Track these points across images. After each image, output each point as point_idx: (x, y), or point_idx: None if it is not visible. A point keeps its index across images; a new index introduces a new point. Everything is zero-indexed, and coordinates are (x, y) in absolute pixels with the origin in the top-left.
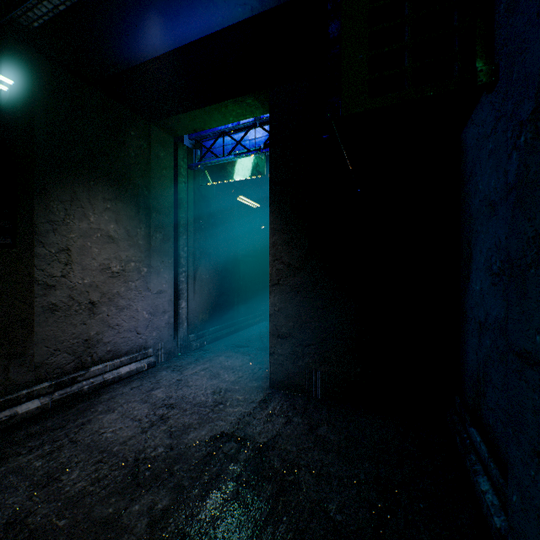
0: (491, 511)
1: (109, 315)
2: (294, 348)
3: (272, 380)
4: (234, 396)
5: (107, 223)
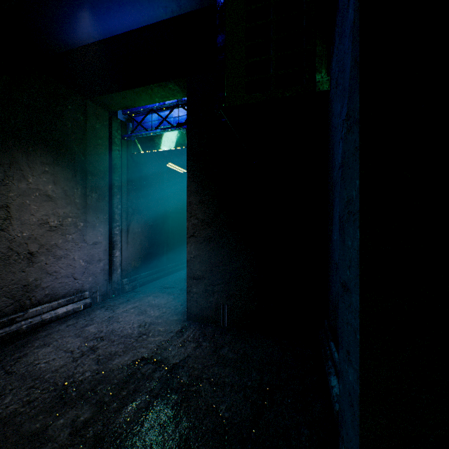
0: (335, 400)
1: (47, 264)
2: (206, 287)
3: (189, 313)
4: (157, 328)
5: (45, 184)
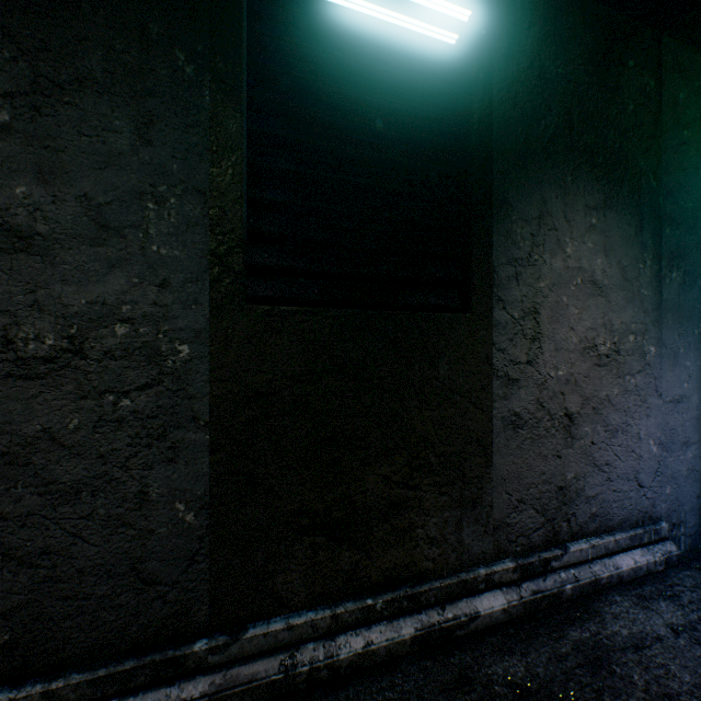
0: None
1: (592, 443)
2: None
3: None
4: None
5: (589, 255)
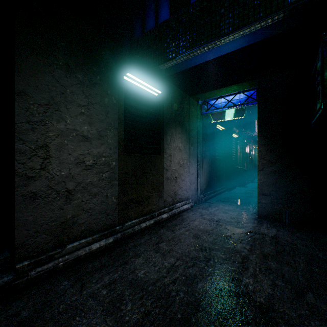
0: None
1: (179, 183)
2: (271, 200)
3: (259, 215)
4: (243, 220)
5: (179, 143)
